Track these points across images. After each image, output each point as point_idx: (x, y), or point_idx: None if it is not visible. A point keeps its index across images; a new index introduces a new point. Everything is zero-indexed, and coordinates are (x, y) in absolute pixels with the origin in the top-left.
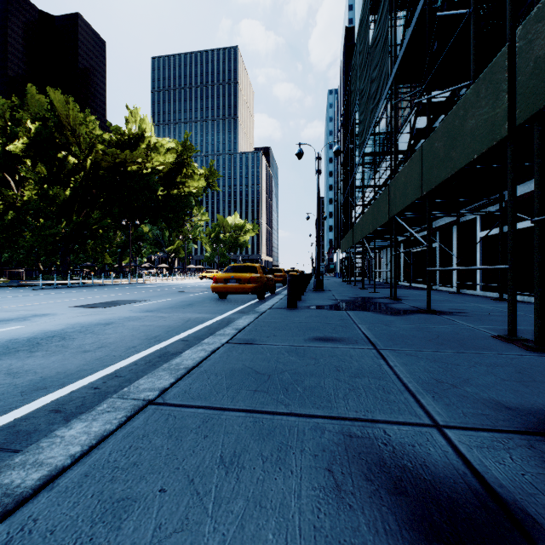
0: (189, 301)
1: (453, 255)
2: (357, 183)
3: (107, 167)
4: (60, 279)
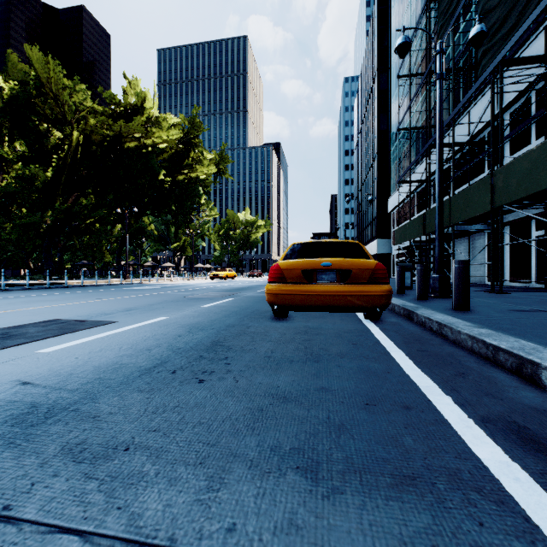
0: (209, 328)
1: None
2: (395, 165)
3: (99, 142)
4: (39, 279)
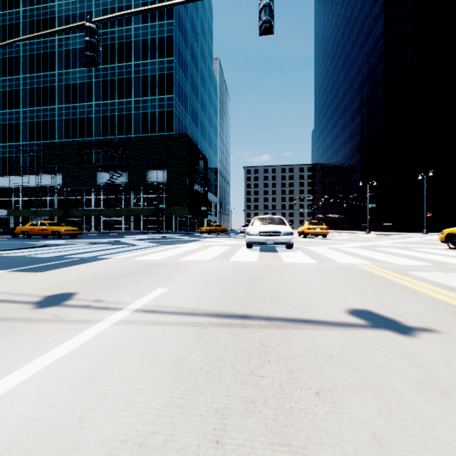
0: None
1: (92, 222)
2: None
3: None
4: None
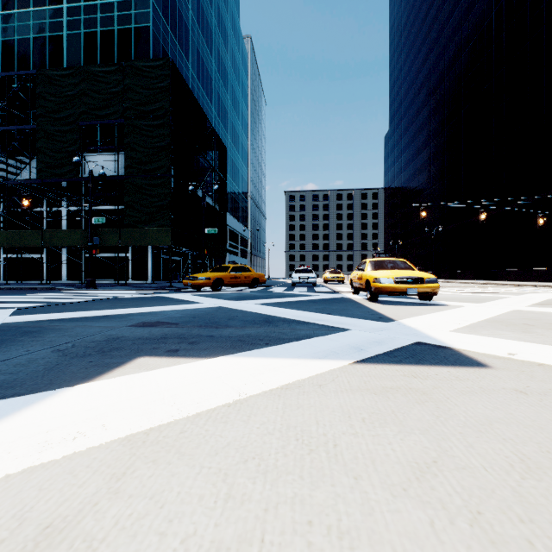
0: None
1: None
2: None
3: None
4: None
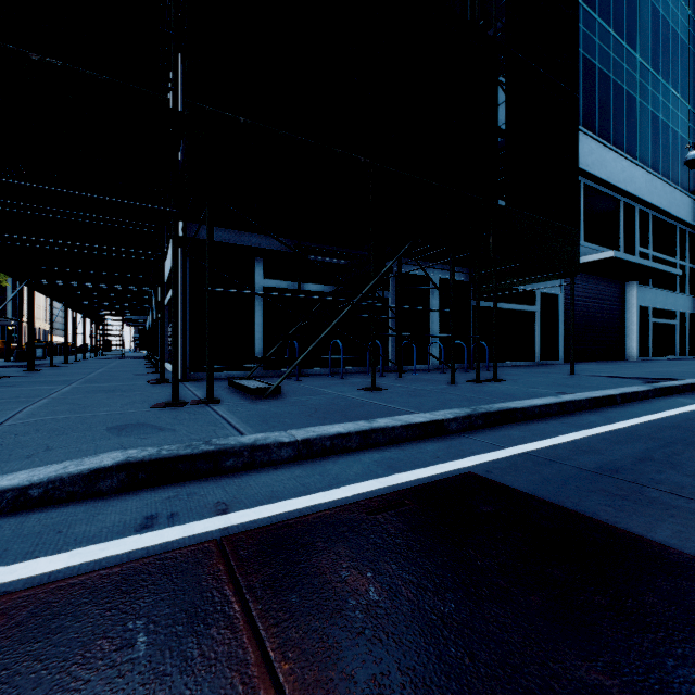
0: None
1: None
2: None
3: None
4: None
